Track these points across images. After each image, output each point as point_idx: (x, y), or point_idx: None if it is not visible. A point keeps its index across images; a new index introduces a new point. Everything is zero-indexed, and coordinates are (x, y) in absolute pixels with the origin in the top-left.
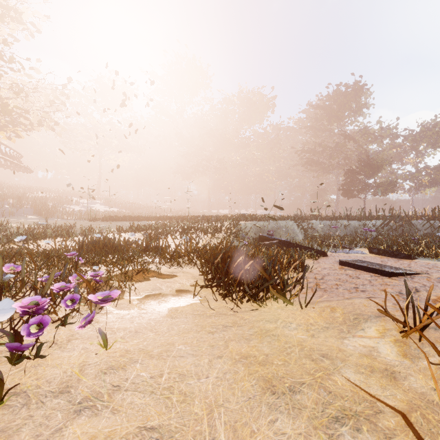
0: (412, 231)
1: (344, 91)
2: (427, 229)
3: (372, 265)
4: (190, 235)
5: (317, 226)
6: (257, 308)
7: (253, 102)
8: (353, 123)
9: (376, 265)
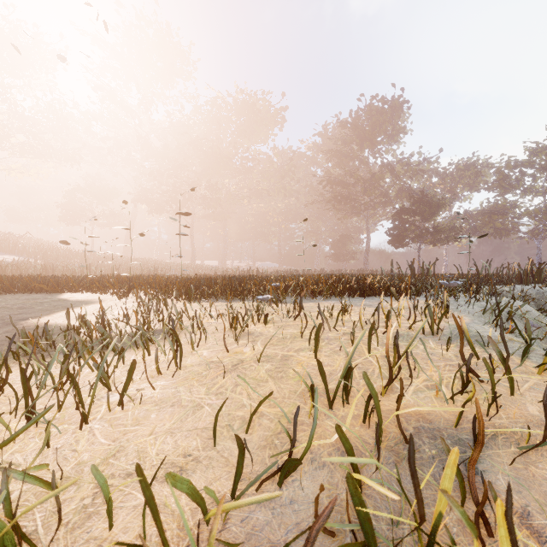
0: None
1: (381, 107)
2: None
3: None
4: None
5: None
6: None
7: (257, 109)
8: (388, 151)
9: None
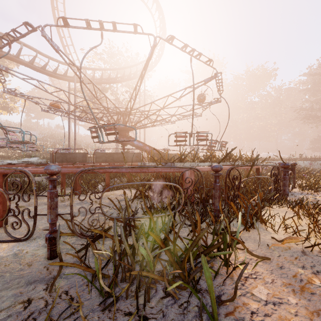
0: None
1: None
2: None
3: None
4: None
5: (301, 164)
6: None
7: (258, 77)
8: None
9: None
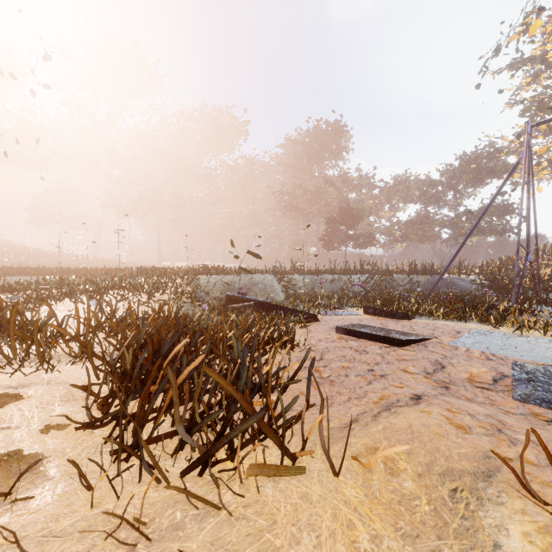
0: (394, 286)
1: (325, 129)
2: (407, 285)
3: (376, 331)
4: (101, 297)
5: (299, 282)
6: (211, 492)
7: (220, 123)
8: (333, 167)
9: (379, 330)
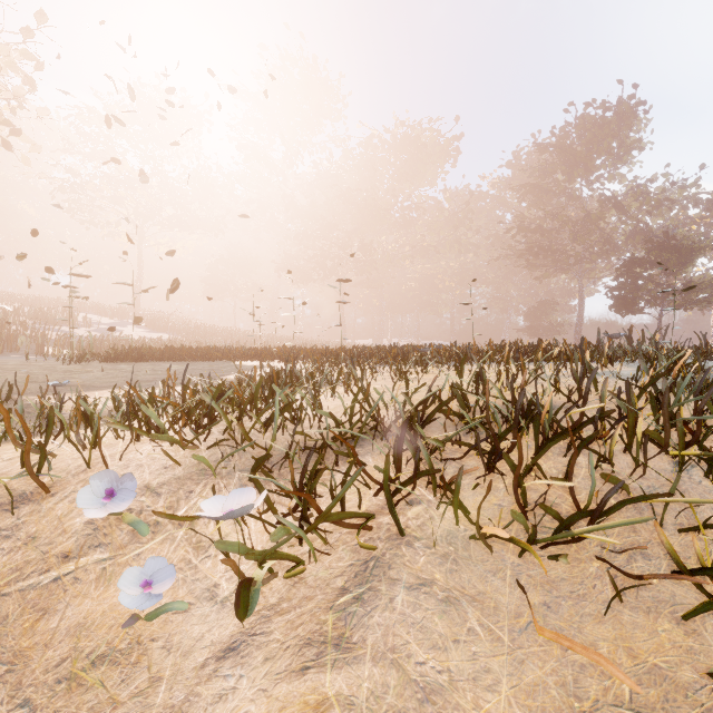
0: None
1: (601, 117)
2: None
3: None
4: None
5: None
6: None
7: (422, 144)
8: (612, 178)
9: None
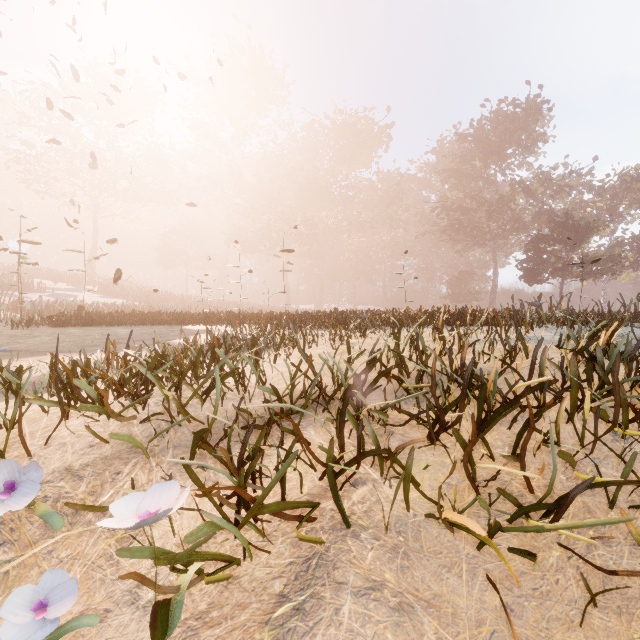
0: None
1: (512, 112)
2: None
3: None
4: None
5: None
6: None
7: (358, 130)
8: (521, 165)
9: None
